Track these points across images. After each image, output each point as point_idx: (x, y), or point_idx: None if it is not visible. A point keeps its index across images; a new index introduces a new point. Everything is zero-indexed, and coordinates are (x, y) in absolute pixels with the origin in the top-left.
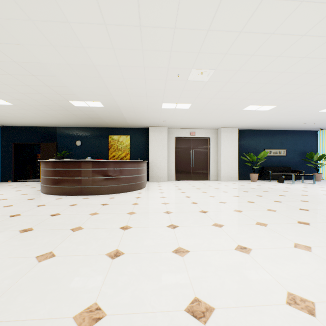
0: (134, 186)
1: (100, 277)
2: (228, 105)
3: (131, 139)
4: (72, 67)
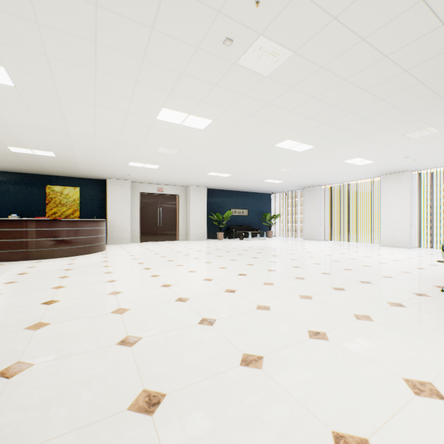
0: (95, 248)
1: (110, 287)
2: (194, 170)
3: (81, 192)
4: (41, 128)
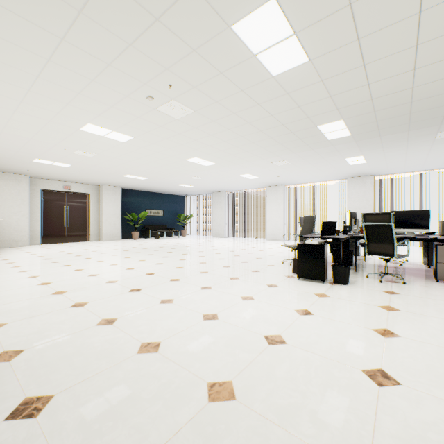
0: None
1: (35, 280)
2: (110, 171)
3: None
4: None
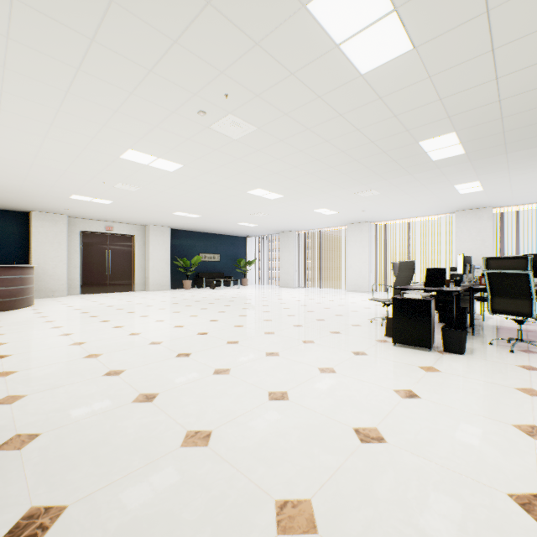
0: (21, 302)
1: (68, 339)
2: (157, 208)
3: None
4: None
